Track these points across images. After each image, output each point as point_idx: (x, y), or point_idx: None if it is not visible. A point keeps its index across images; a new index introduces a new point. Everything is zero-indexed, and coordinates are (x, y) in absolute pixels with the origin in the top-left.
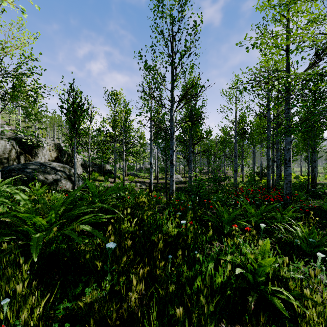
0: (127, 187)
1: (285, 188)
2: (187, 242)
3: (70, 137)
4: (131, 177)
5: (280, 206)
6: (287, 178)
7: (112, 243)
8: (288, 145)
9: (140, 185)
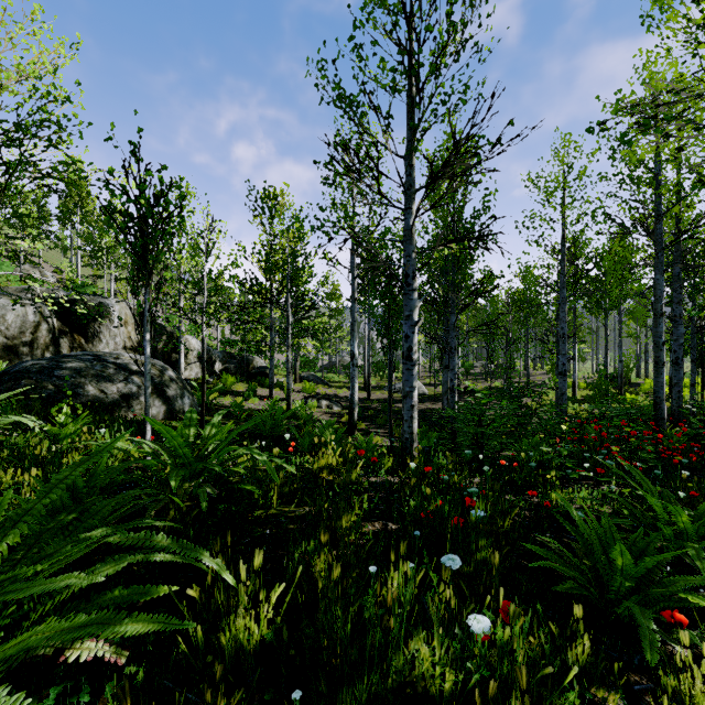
0: (297, 410)
1: None
2: None
3: (133, 289)
4: (309, 385)
5: None
6: None
7: None
8: None
9: (329, 406)
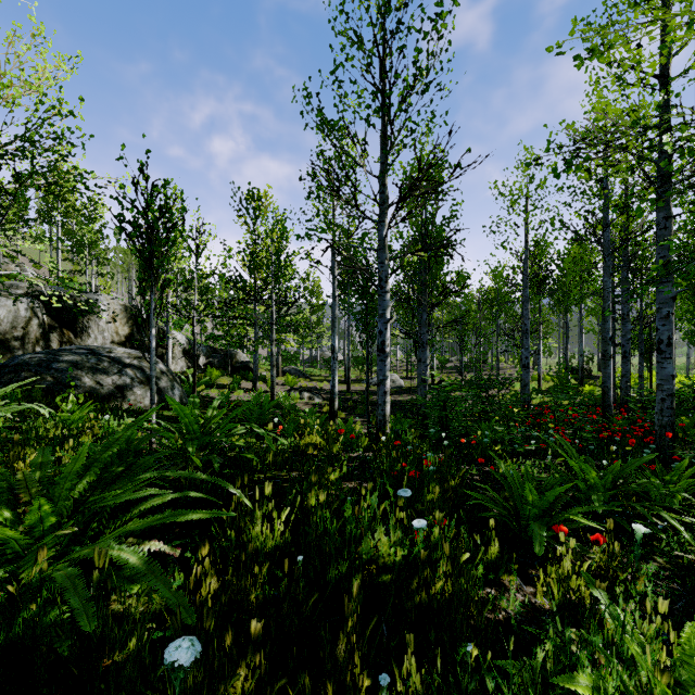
0: (281, 401)
1: (659, 412)
2: (432, 591)
3: (140, 290)
4: (291, 379)
5: (656, 459)
6: (665, 386)
7: (187, 646)
8: (666, 307)
9: (311, 397)
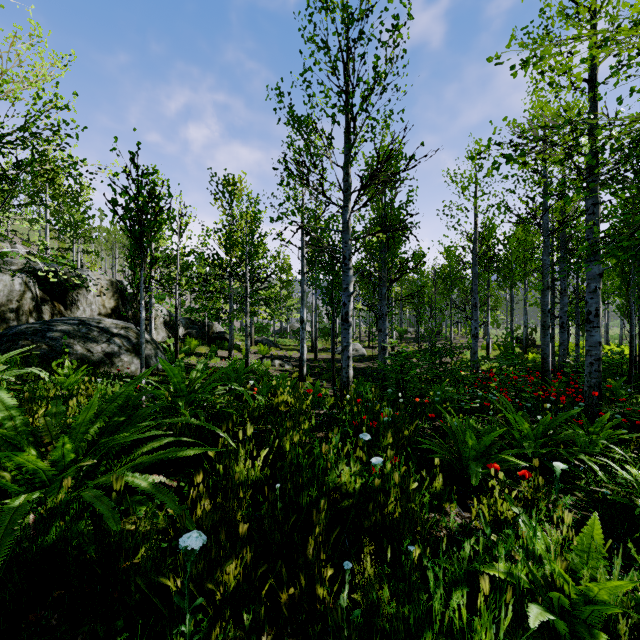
0: (254, 368)
1: (588, 374)
2: (386, 513)
3: (131, 266)
4: (263, 348)
5: (582, 414)
6: (593, 351)
7: (196, 537)
8: (594, 283)
9: (281, 364)
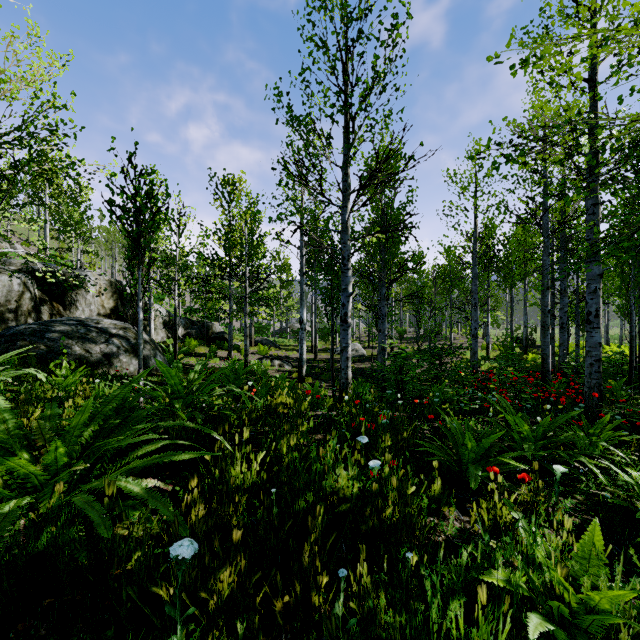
0: (254, 368)
1: (588, 375)
2: (383, 517)
3: (129, 267)
4: (263, 348)
5: (582, 415)
6: (593, 352)
7: (188, 545)
8: (594, 283)
9: (281, 365)
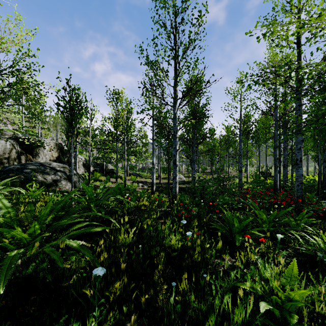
0: (129, 187)
1: (296, 190)
2: (193, 259)
3: (67, 136)
4: (133, 177)
5: (293, 210)
6: (299, 179)
7: (100, 269)
8: (299, 145)
9: (142, 186)
